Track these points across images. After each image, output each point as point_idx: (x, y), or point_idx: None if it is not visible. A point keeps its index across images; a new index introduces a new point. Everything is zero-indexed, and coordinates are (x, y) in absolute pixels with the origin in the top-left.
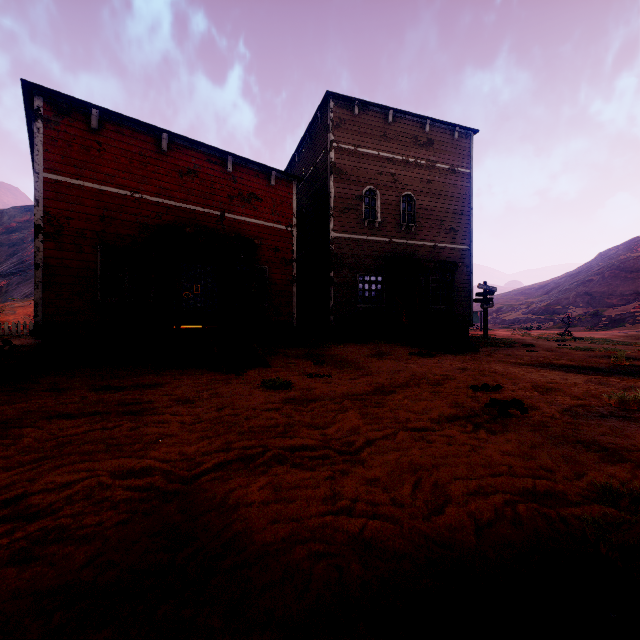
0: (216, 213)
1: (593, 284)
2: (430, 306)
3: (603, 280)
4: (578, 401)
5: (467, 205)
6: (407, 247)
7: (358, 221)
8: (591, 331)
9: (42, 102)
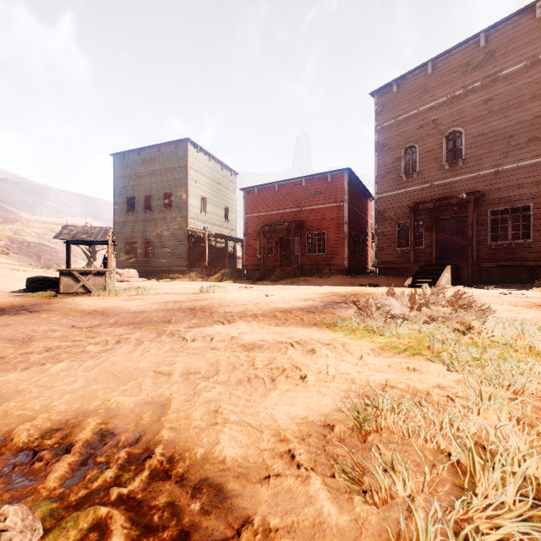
0: (298, 209)
1: None
2: (486, 242)
3: None
4: None
5: None
6: (453, 185)
7: (398, 179)
8: None
9: (245, 192)
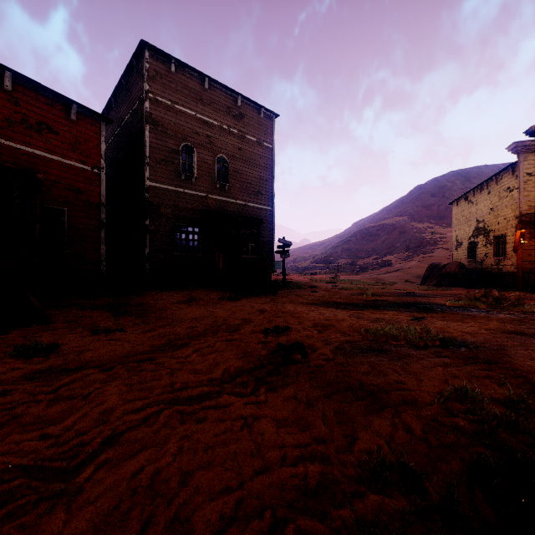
0: None
1: (351, 243)
2: (241, 255)
3: (357, 240)
4: (346, 337)
5: (270, 174)
6: (222, 203)
7: (175, 174)
8: (350, 275)
9: None
